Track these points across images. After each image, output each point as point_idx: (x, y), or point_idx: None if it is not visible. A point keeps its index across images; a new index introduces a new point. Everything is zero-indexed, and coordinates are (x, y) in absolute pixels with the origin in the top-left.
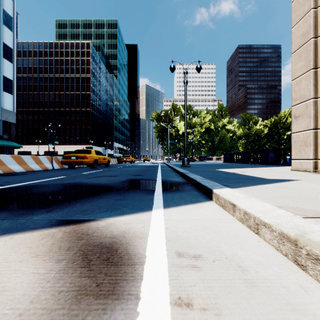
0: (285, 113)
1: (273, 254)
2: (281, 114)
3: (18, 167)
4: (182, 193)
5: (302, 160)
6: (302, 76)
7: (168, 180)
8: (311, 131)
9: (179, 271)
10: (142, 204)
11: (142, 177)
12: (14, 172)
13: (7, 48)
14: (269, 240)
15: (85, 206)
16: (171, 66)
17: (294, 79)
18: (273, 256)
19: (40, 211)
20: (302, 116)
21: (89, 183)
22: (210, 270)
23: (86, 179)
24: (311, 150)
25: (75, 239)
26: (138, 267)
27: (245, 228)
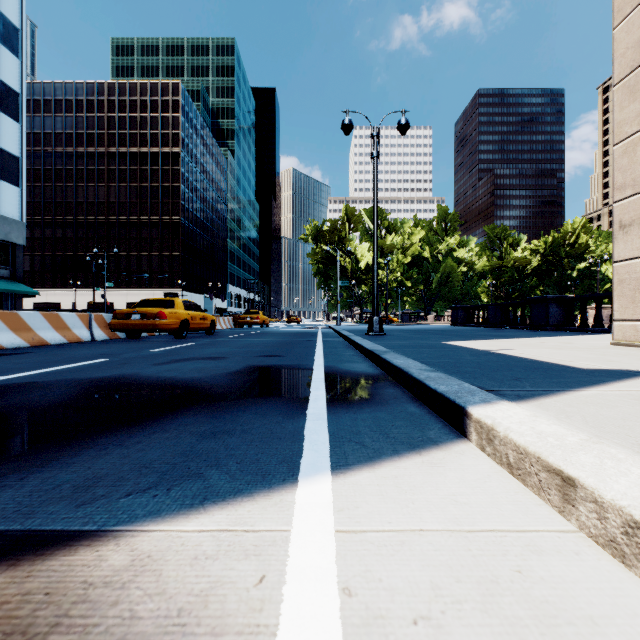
0: (575, 226)
1: None
2: (567, 227)
3: (11, 338)
4: (379, 412)
5: (639, 323)
6: (638, 134)
7: (341, 370)
8: None
9: None
10: (269, 453)
11: (281, 362)
12: (1, 348)
13: (8, 92)
14: None
15: (101, 464)
16: (344, 121)
17: (619, 141)
18: None
19: None
20: (638, 223)
21: (152, 379)
22: None
23: (151, 367)
24: None
25: None
26: None
27: None
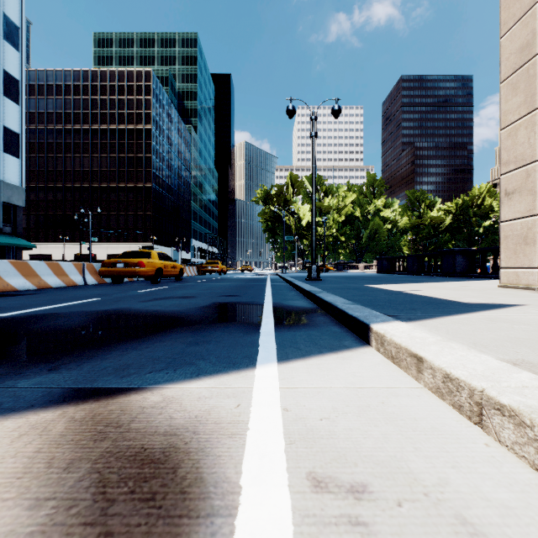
0: (481, 190)
1: (531, 483)
2: (475, 191)
3: (22, 282)
4: (312, 331)
5: (520, 270)
6: (519, 121)
7: (285, 305)
8: (535, 218)
9: (320, 537)
10: (236, 353)
11: (239, 300)
12: (15, 290)
13: (10, 80)
14: (512, 445)
15: (127, 358)
16: (288, 107)
17: (504, 127)
18: (533, 489)
19: (36, 369)
20: (519, 191)
21: (143, 311)
22: (395, 533)
23: (139, 303)
24: (536, 251)
25: (90, 438)
26: (221, 525)
27: (448, 409)
